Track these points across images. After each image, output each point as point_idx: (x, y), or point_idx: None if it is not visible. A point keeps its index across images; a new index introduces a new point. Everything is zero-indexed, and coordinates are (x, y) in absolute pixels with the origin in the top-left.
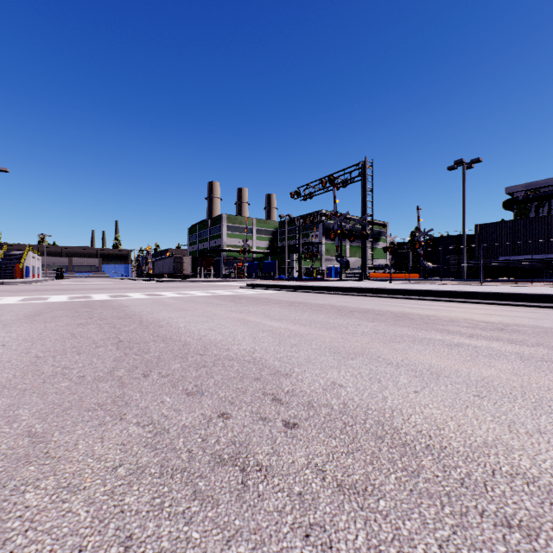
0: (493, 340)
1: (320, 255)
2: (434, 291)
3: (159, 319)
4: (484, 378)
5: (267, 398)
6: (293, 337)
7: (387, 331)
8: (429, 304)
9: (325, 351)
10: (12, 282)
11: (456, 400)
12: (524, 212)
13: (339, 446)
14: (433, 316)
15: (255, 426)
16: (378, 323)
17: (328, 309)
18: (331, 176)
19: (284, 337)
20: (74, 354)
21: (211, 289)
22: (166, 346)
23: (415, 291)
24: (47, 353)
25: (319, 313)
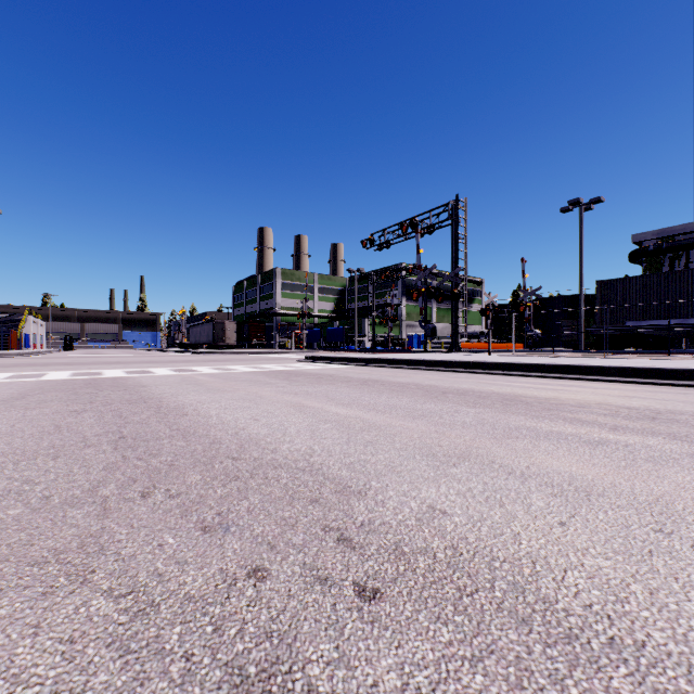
0: (648, 435)
1: (398, 320)
2: (549, 366)
3: (184, 404)
4: (658, 499)
5: (329, 538)
6: (367, 430)
7: (497, 421)
8: (544, 383)
9: (414, 452)
10: (5, 355)
11: (630, 539)
12: (655, 265)
13: (455, 642)
14: (554, 399)
15: (308, 596)
16: (483, 409)
17: (413, 390)
18: (413, 220)
19: (355, 430)
20: (48, 459)
21: (260, 362)
22: (186, 444)
23: (524, 366)
24: (10, 457)
25: (401, 395)
